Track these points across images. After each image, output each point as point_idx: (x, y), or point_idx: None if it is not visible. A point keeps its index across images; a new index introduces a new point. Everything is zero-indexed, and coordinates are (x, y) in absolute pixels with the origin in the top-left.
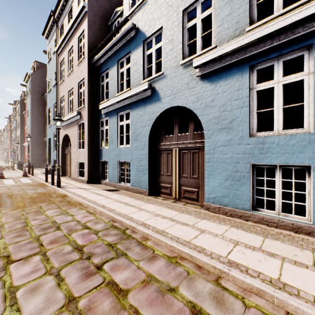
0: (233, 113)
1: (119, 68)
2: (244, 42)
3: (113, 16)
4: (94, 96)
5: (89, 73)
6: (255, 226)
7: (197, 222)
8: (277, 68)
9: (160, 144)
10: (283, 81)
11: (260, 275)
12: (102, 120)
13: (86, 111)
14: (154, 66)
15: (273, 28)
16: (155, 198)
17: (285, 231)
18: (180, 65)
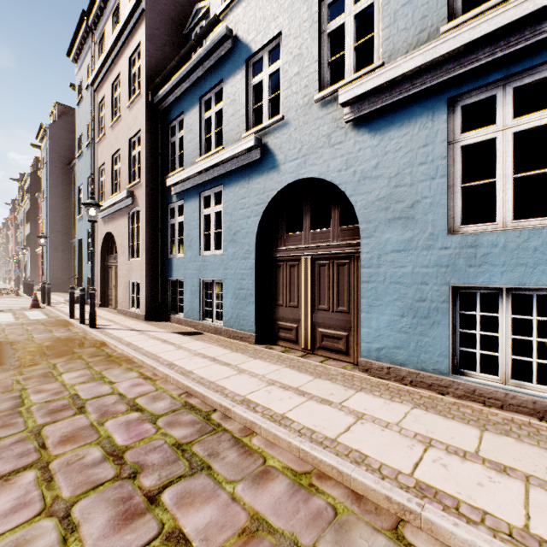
0: (416, 189)
1: (202, 111)
2: (439, 53)
3: (192, 18)
4: (158, 163)
5: (149, 121)
6: (460, 405)
7: (347, 398)
8: (502, 102)
9: (278, 249)
10: (515, 126)
11: (485, 519)
12: (172, 207)
13: (143, 191)
14: (267, 106)
15: (497, 23)
16: (268, 349)
17: (519, 415)
18: (314, 101)
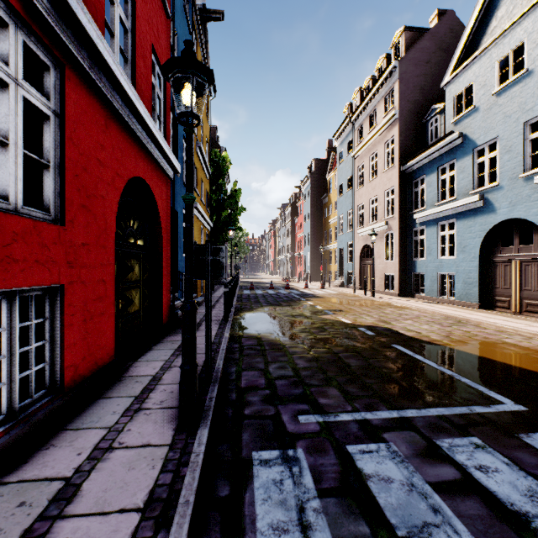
0: None
1: (439, 175)
2: None
3: (429, 113)
4: (404, 204)
5: (399, 181)
6: None
7: (531, 324)
8: None
9: (495, 256)
10: None
11: None
12: (415, 230)
13: (396, 222)
14: (487, 176)
15: None
16: (487, 311)
17: None
18: (519, 178)
